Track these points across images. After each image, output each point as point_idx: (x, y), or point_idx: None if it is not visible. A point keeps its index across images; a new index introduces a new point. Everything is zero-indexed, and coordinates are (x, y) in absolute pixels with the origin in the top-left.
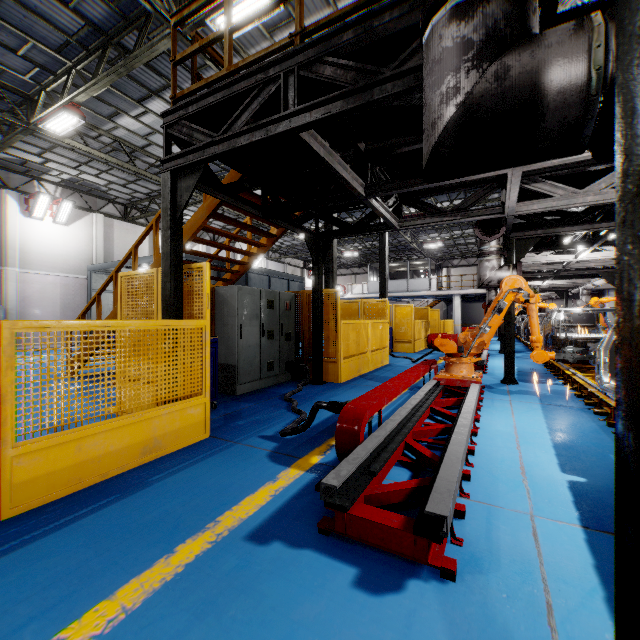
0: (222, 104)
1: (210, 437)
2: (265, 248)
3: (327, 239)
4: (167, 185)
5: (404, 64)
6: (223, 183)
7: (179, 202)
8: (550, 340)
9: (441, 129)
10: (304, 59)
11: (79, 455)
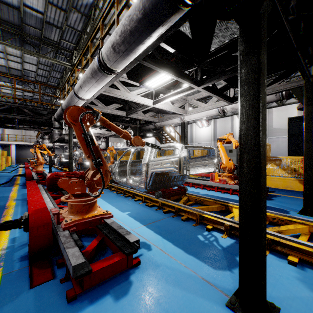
0: None
1: None
2: None
3: None
4: None
5: (43, 117)
6: None
7: None
8: (60, 162)
9: (56, 140)
10: (19, 106)
11: None
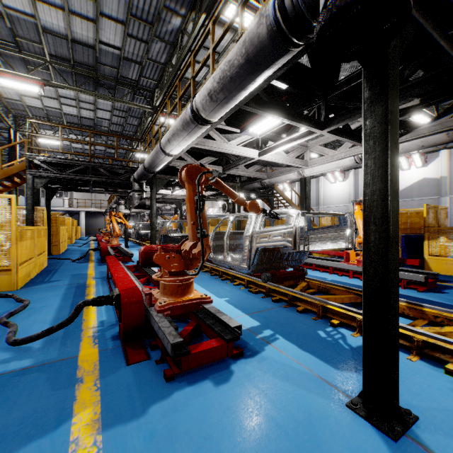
0: (61, 163)
1: (48, 265)
2: (11, 189)
3: (54, 190)
4: (31, 180)
5: (120, 177)
6: (18, 166)
7: (36, 186)
8: (137, 234)
9: (136, 205)
10: (95, 165)
11: (39, 263)
